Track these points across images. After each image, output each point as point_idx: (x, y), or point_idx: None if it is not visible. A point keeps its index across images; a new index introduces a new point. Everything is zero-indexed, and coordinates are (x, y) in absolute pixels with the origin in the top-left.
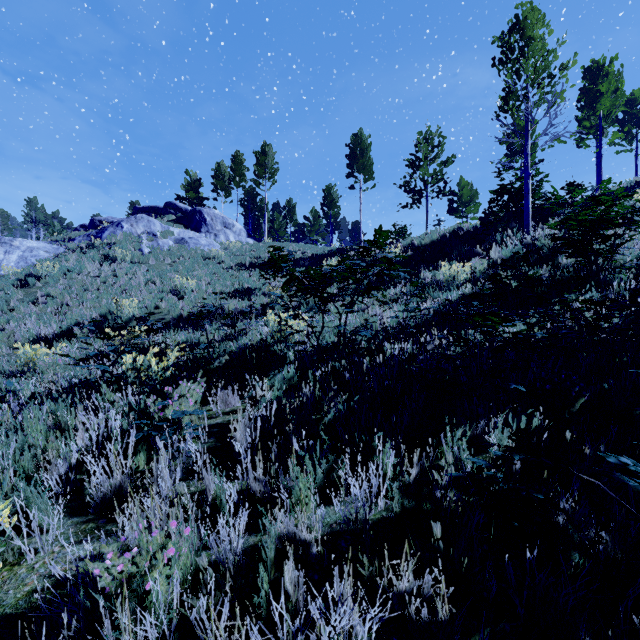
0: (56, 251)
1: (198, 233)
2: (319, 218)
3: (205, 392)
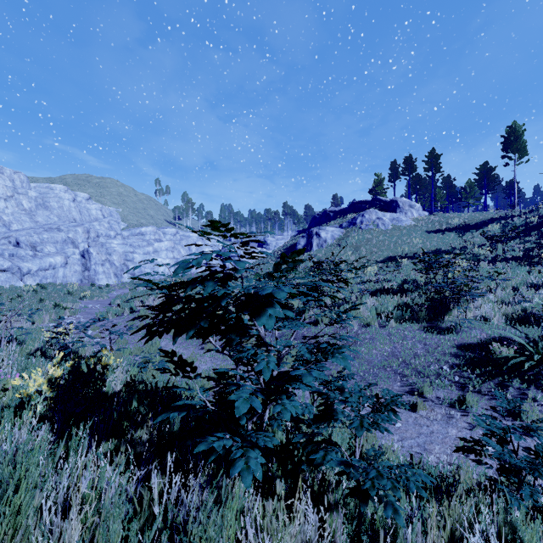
0: (340, 231)
1: (398, 214)
2: (474, 187)
3: None
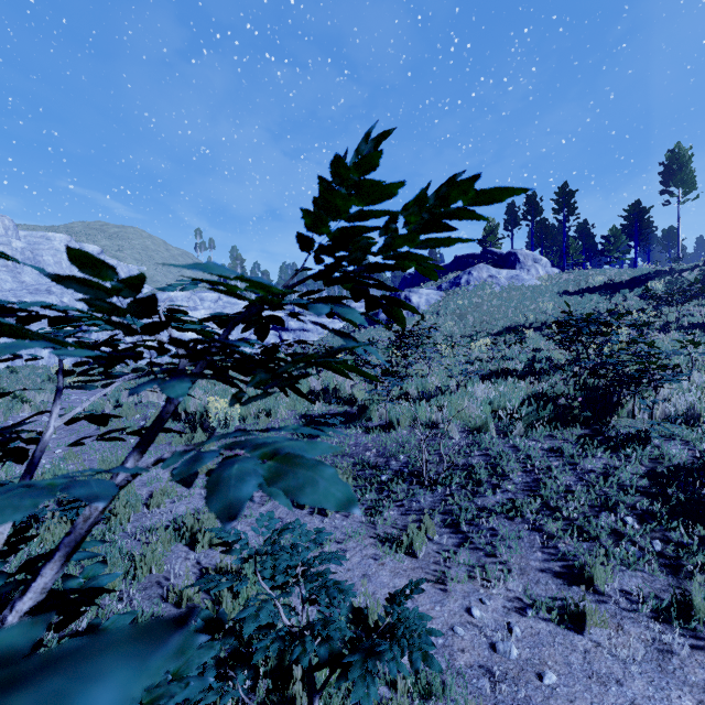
0: (438, 294)
1: (517, 271)
2: (620, 235)
3: None
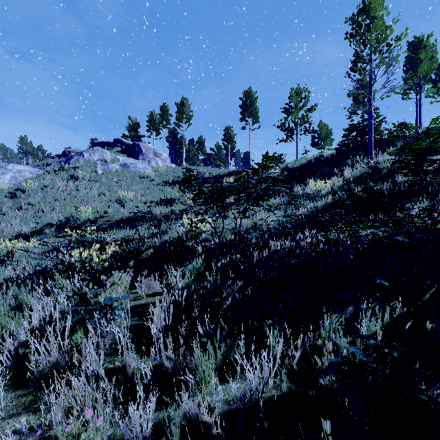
0: (37, 173)
1: (136, 160)
2: (221, 149)
3: (135, 277)
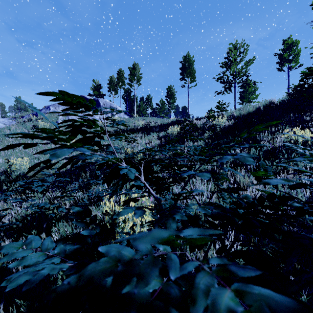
0: (10, 123)
1: None
2: (164, 104)
3: None
